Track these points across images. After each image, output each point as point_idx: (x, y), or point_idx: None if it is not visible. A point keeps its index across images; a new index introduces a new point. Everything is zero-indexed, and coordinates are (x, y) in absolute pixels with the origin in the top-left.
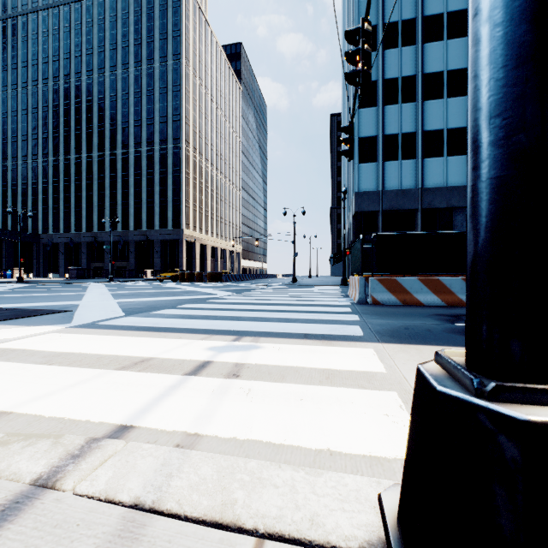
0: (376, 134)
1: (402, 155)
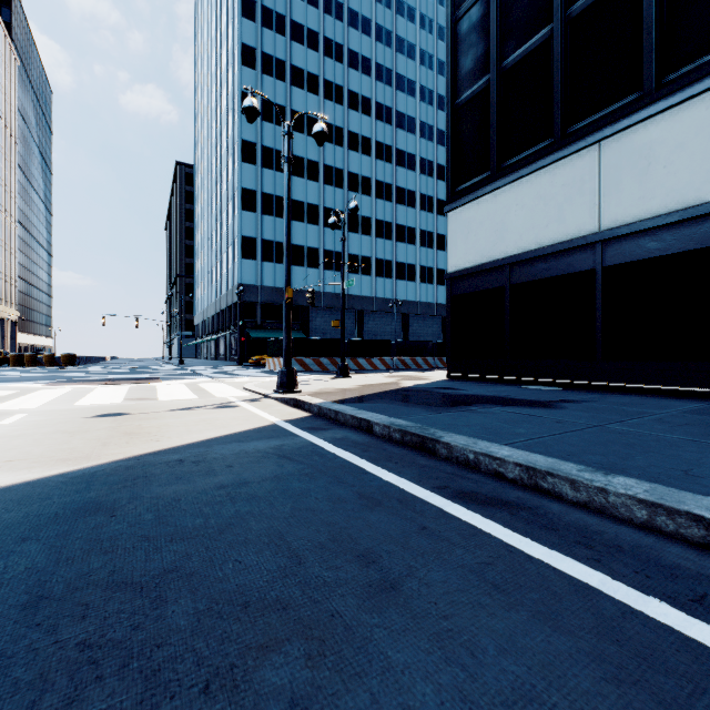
0: (256, 237)
1: (276, 259)
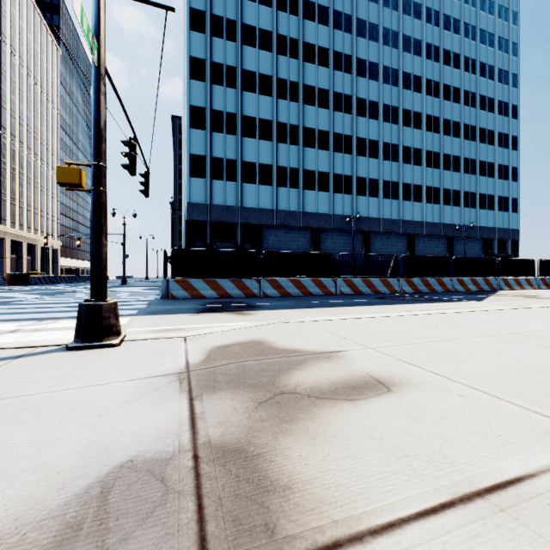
0: (205, 155)
1: (226, 177)
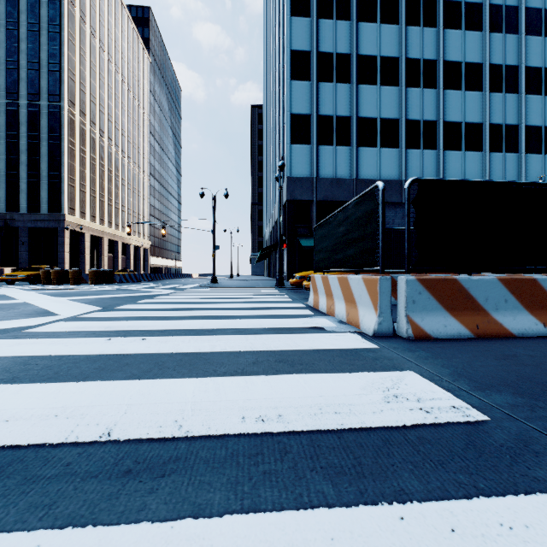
0: (310, 113)
1: (336, 140)
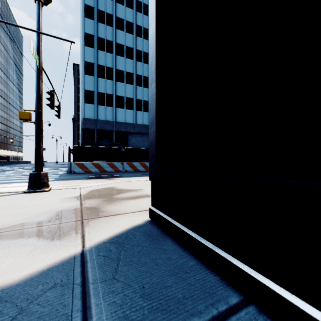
0: (94, 90)
1: (106, 104)
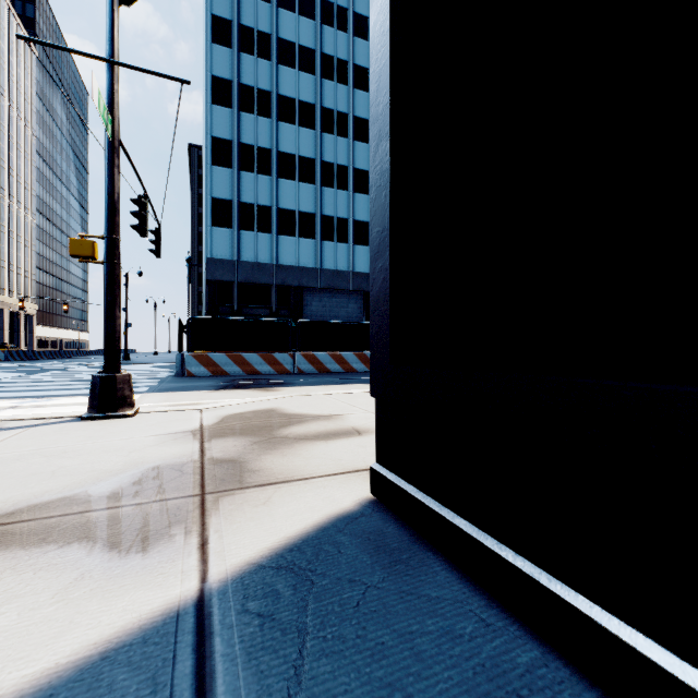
0: (231, 199)
1: (258, 227)
